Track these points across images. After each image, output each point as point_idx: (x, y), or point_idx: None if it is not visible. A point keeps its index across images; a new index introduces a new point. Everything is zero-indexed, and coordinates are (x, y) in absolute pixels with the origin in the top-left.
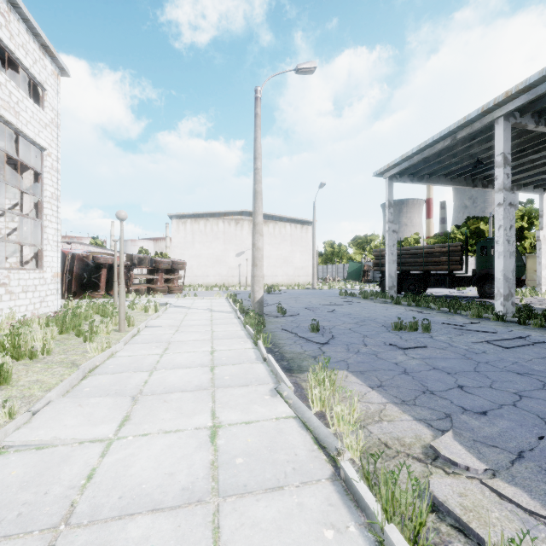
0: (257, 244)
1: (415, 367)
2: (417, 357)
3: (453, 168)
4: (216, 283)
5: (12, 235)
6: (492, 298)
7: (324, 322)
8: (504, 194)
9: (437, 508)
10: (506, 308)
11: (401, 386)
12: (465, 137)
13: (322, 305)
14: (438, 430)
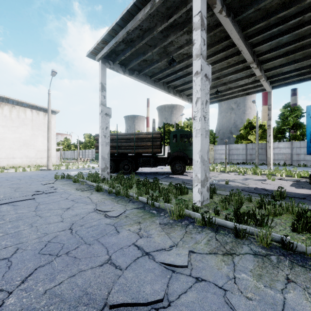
0: None
1: None
2: None
3: (155, 66)
4: None
5: None
6: (180, 173)
7: None
8: (202, 62)
9: None
10: (203, 195)
11: None
12: (163, 15)
13: None
14: None
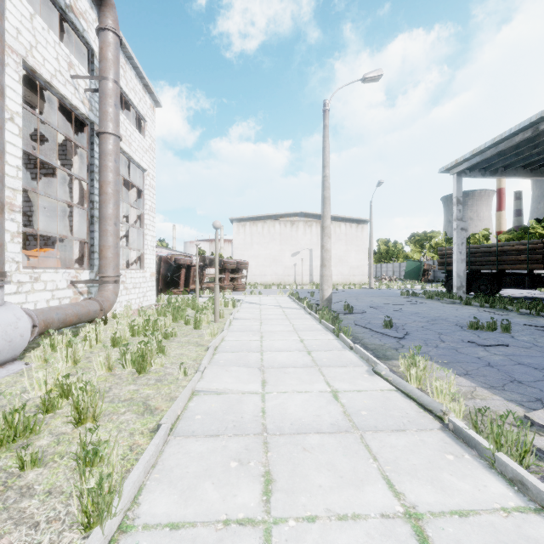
0: (325, 246)
1: (498, 361)
2: (499, 353)
3: (534, 159)
4: (273, 282)
5: (120, 241)
6: None
7: (394, 320)
8: None
9: (535, 453)
10: None
11: (487, 376)
12: None
13: (386, 304)
14: (529, 408)
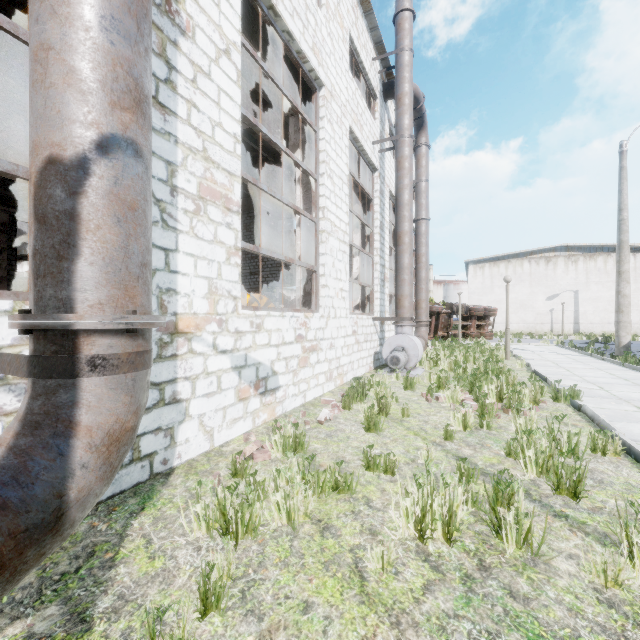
0: (622, 291)
1: None
2: None
3: None
4: (520, 331)
5: None
6: None
7: None
8: None
9: None
10: None
11: None
12: None
13: None
14: None
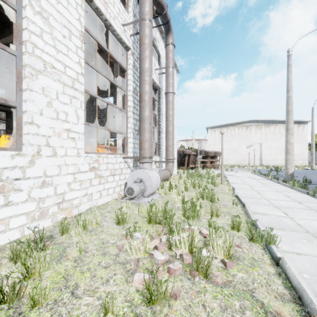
0: (289, 141)
1: None
2: None
3: None
4: (233, 164)
5: None
6: None
7: None
8: None
9: None
10: None
11: None
12: None
13: None
14: None
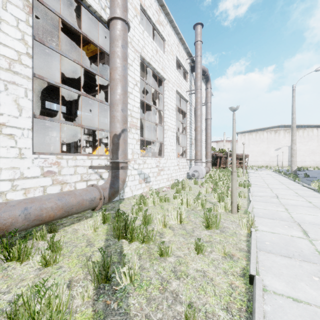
0: (293, 148)
1: None
2: None
3: None
4: (262, 165)
5: None
6: None
7: None
8: None
9: None
10: None
11: None
12: None
13: None
14: None
